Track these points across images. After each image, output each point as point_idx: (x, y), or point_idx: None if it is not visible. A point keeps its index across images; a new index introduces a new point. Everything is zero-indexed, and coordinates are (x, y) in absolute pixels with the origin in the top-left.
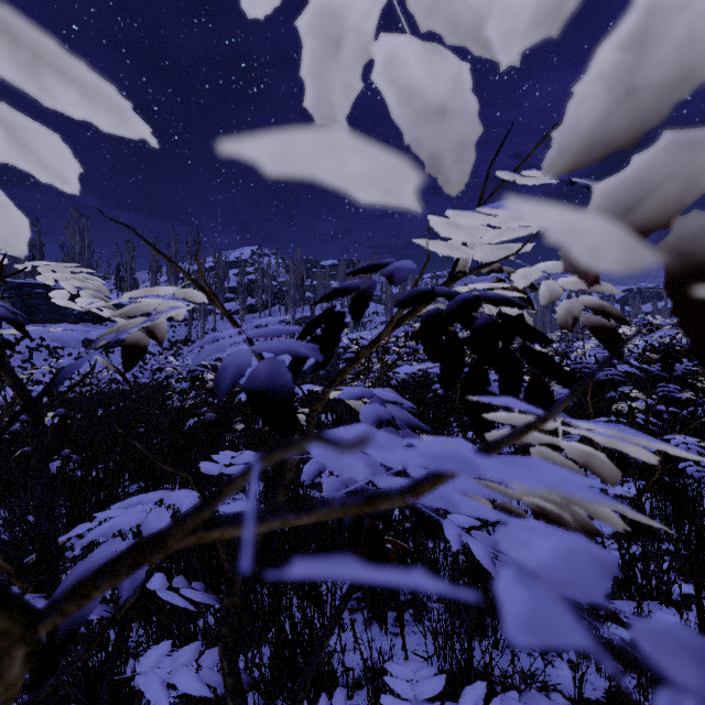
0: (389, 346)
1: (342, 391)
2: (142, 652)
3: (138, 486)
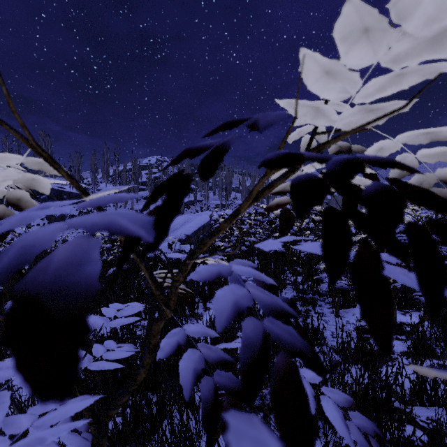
0: (244, 219)
1: (196, 270)
2: None
3: None
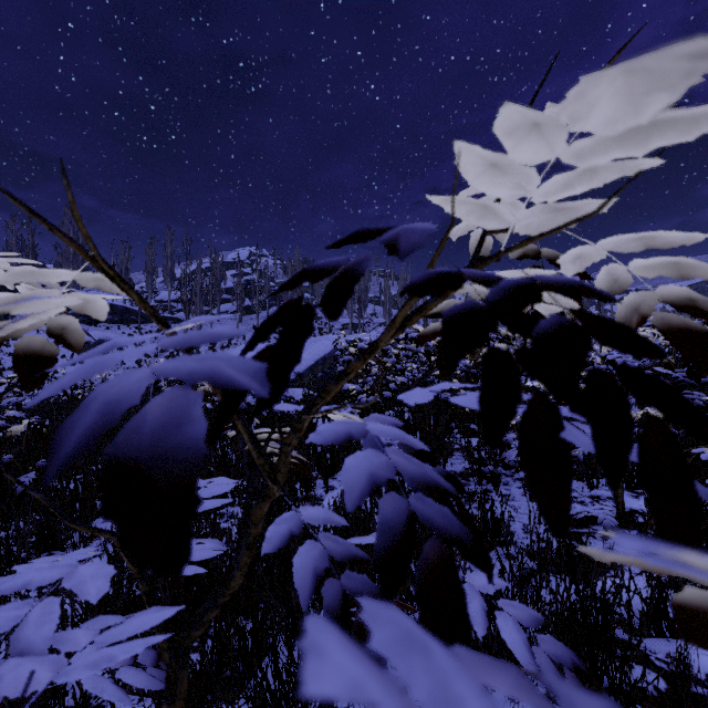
0: (388, 348)
1: (317, 430)
2: (105, 703)
3: None
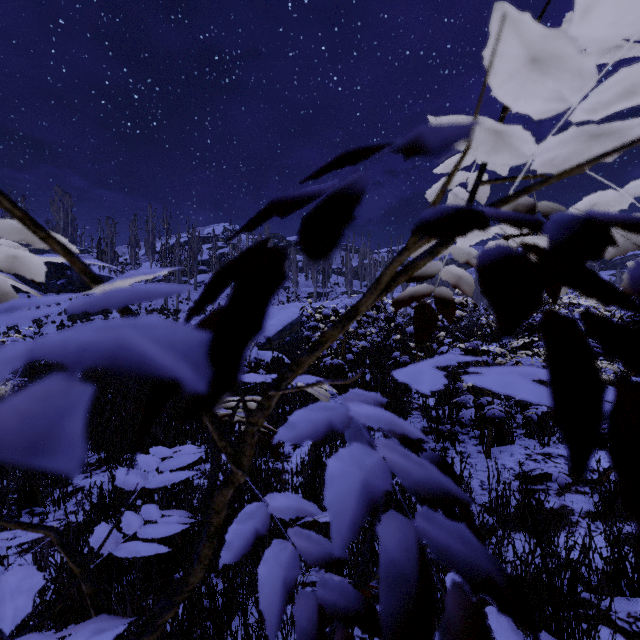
0: None
1: (289, 421)
2: None
3: (98, 457)
